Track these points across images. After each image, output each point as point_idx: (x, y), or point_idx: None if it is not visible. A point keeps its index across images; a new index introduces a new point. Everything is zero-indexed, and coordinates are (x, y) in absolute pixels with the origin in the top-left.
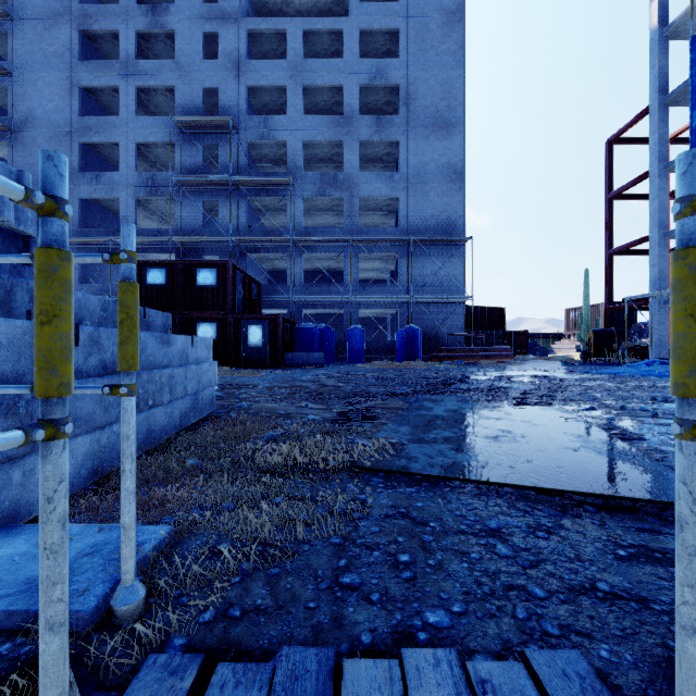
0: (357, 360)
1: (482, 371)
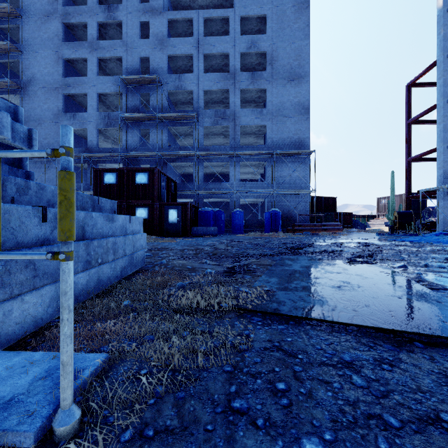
0: (238, 232)
1: (322, 239)
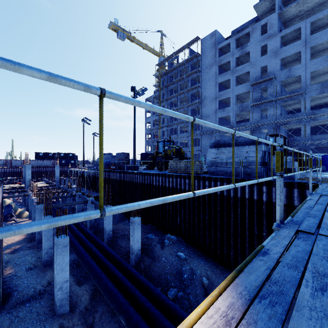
0: None
1: None
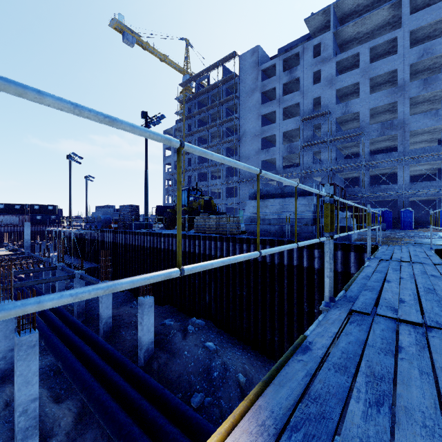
0: (407, 228)
1: None
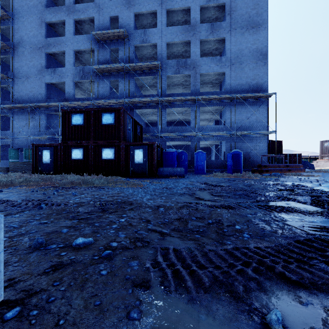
0: (201, 172)
1: (312, 182)
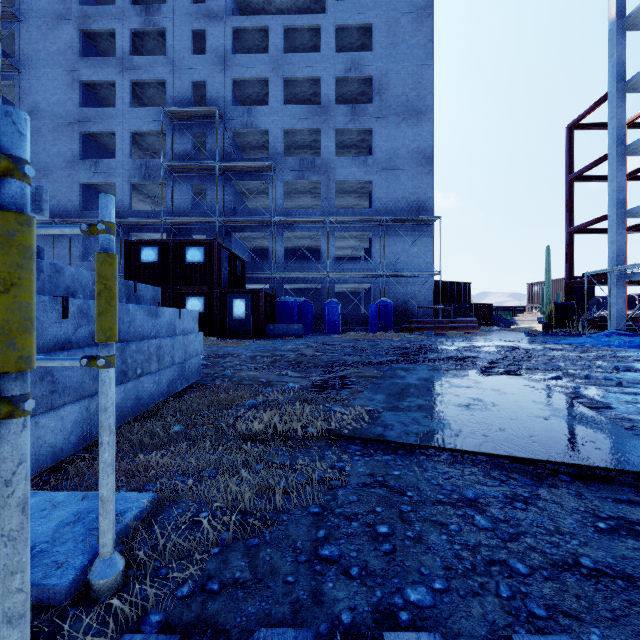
0: (333, 331)
1: (450, 341)
